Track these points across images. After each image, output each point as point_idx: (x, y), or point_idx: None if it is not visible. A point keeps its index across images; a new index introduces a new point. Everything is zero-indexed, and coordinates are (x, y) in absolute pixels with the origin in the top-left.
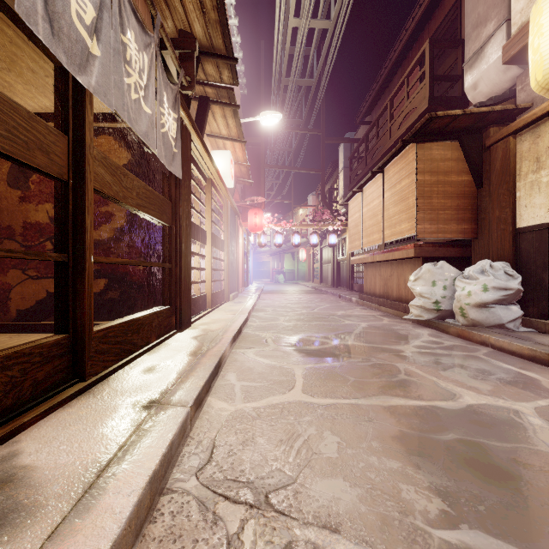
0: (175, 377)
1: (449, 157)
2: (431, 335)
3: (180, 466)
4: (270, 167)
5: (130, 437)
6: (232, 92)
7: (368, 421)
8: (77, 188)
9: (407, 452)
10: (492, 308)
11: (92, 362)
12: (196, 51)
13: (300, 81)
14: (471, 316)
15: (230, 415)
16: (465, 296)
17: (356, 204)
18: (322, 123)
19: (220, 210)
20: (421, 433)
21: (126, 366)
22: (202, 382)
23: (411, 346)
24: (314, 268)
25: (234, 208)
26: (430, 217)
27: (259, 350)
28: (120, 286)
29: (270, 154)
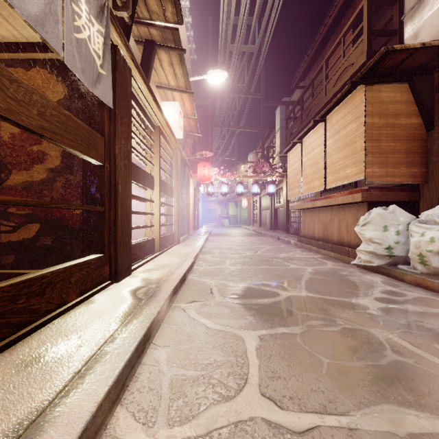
0: (63, 378)
1: (399, 99)
2: (386, 283)
3: None
4: (217, 126)
5: None
6: (177, 33)
7: None
8: None
9: None
10: None
11: None
12: None
13: (243, 47)
14: (434, 264)
15: None
16: (426, 242)
17: (295, 155)
18: (262, 88)
19: (169, 159)
20: None
21: (8, 349)
22: (101, 391)
23: (372, 298)
24: (254, 214)
25: (184, 160)
26: (379, 160)
27: (202, 305)
28: (53, 232)
29: (217, 117)
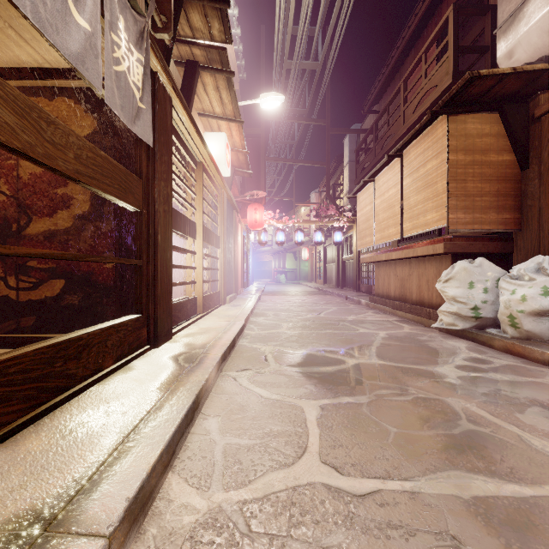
0: (112, 442)
1: (488, 132)
2: (471, 350)
3: None
4: (271, 160)
5: None
6: (225, 53)
7: (452, 548)
8: None
9: None
10: None
11: None
12: None
13: (304, 63)
14: (526, 326)
15: (196, 526)
16: (517, 301)
17: (367, 196)
18: (327, 113)
19: (214, 201)
20: None
21: (47, 415)
22: (154, 454)
23: (453, 366)
24: (317, 268)
25: (231, 201)
26: (464, 205)
27: (256, 373)
28: (80, 289)
29: (271, 148)
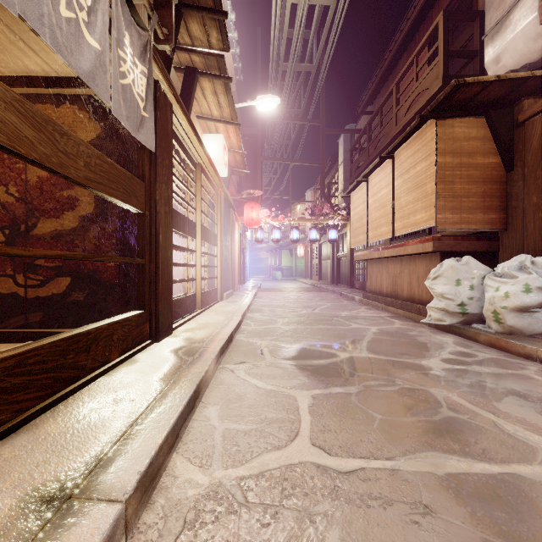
0: (123, 425)
1: (474, 135)
2: (458, 344)
3: None
4: (267, 159)
5: None
6: (223, 60)
7: (424, 515)
8: None
9: None
10: (536, 313)
11: None
12: None
13: (299, 66)
14: (508, 322)
15: (199, 498)
16: (501, 298)
17: (360, 195)
18: (322, 114)
19: (212, 201)
20: None
21: (61, 403)
22: (160, 435)
23: (439, 359)
24: (312, 265)
25: (229, 200)
26: (452, 205)
27: (252, 366)
28: (85, 286)
29: (268, 147)
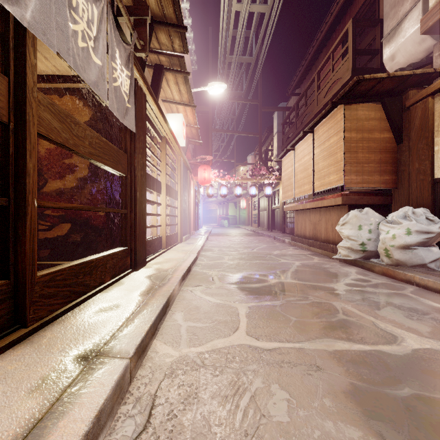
0: (121, 320)
1: (373, 117)
2: (359, 273)
3: (111, 435)
4: (217, 131)
5: (52, 406)
6: (183, 60)
7: (316, 371)
8: (18, 131)
9: (364, 414)
10: (415, 249)
11: (35, 307)
12: (149, 18)
13: (242, 58)
14: (395, 256)
15: (173, 362)
16: (390, 239)
17: (289, 160)
18: (260, 95)
19: (173, 165)
20: (374, 387)
21: (76, 308)
22: (146, 326)
23: (343, 284)
24: (252, 215)
25: (186, 164)
26: (356, 169)
27: (206, 288)
28: (82, 230)
29: (217, 121)
